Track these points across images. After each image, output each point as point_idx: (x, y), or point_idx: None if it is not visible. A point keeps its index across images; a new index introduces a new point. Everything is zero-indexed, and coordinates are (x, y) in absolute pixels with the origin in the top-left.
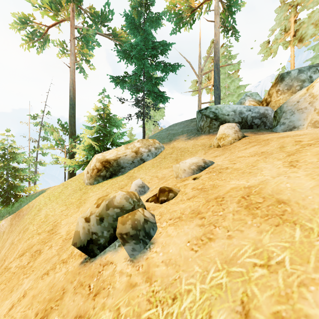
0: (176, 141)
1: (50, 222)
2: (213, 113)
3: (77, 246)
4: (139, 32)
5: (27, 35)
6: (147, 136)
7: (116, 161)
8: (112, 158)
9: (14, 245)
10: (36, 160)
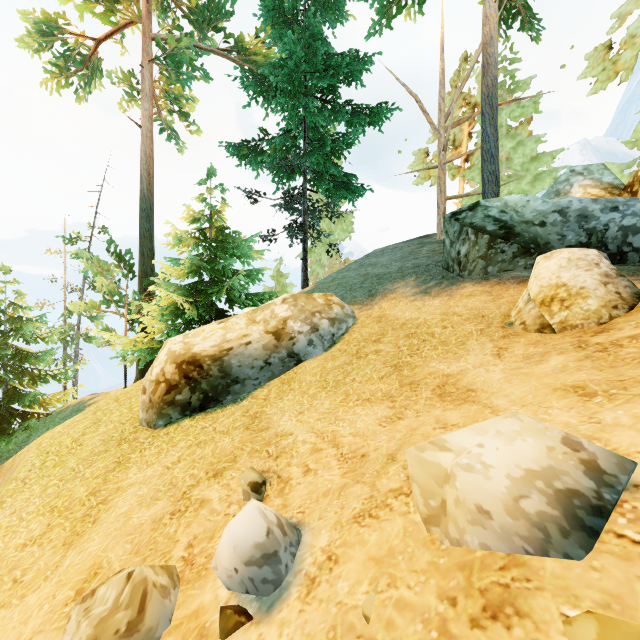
0: (387, 299)
1: None
2: (497, 221)
3: None
4: (294, 32)
5: (55, 63)
6: (315, 278)
7: (218, 363)
8: (209, 353)
9: None
10: (76, 332)
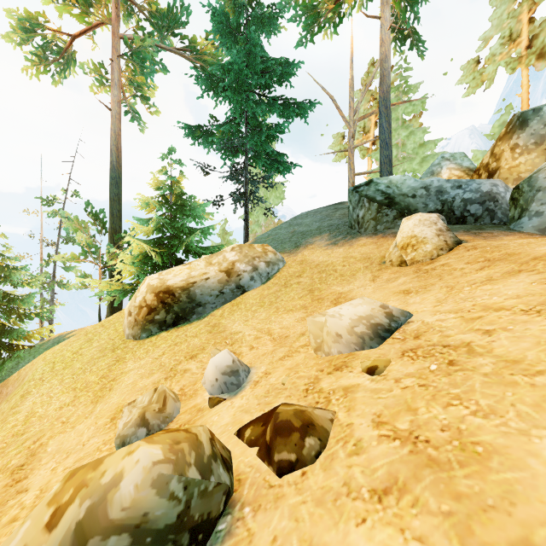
0: (308, 249)
1: (27, 439)
2: (383, 193)
3: None
4: (238, 41)
5: (35, 52)
6: (254, 236)
7: (186, 292)
8: (179, 285)
9: None
10: (52, 279)
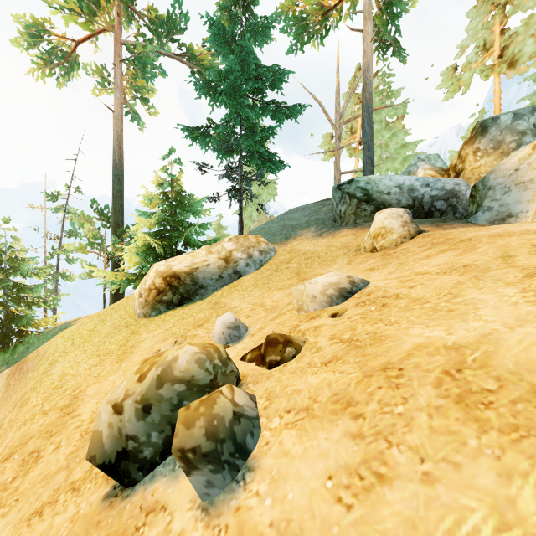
0: (296, 240)
1: (66, 389)
2: (362, 191)
3: (96, 464)
4: (233, 50)
5: (41, 56)
6: (247, 230)
7: (190, 276)
8: (184, 270)
9: (2, 432)
10: (56, 271)
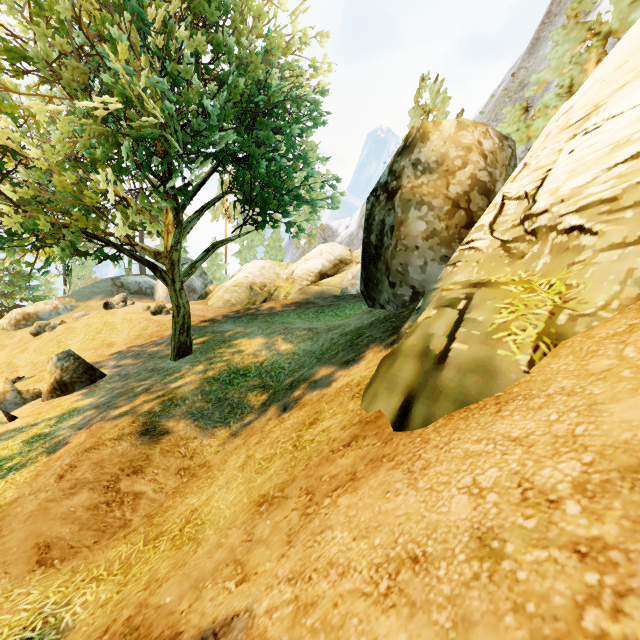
0: (92, 301)
1: None
2: (121, 283)
3: (32, 334)
4: None
5: None
6: (75, 286)
7: (36, 315)
8: (32, 312)
9: None
10: None
